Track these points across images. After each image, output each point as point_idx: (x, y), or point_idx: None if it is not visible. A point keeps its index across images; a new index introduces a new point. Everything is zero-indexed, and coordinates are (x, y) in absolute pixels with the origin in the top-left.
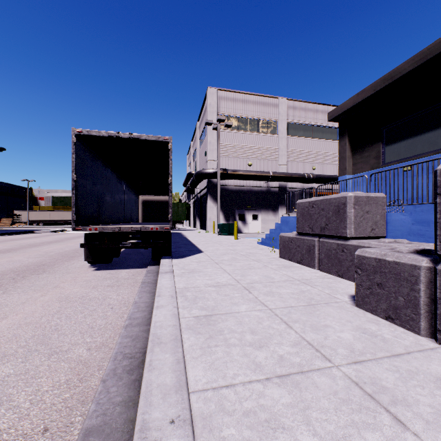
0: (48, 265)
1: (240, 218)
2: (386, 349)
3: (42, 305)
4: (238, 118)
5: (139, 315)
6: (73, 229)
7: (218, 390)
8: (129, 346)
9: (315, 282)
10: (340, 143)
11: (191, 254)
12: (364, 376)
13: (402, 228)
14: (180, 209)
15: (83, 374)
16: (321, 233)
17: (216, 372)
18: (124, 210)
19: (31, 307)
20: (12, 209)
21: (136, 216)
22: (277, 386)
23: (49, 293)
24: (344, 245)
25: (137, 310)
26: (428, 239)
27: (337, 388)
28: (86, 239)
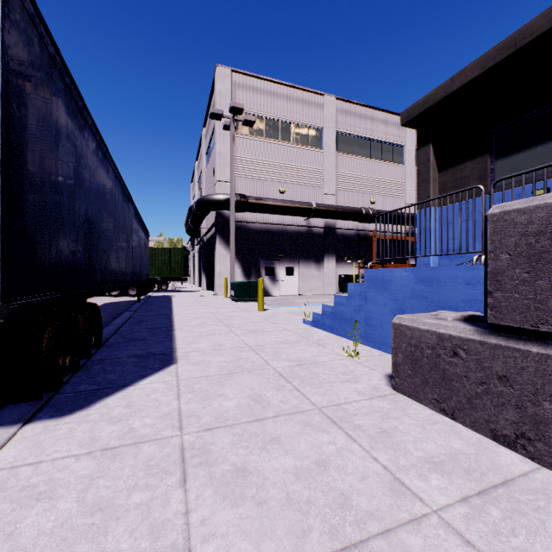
0: None
1: (267, 272)
2: None
3: None
4: (264, 120)
5: None
6: None
7: None
8: None
9: None
10: (420, 159)
11: (132, 379)
12: None
13: None
14: (173, 259)
15: None
16: None
17: None
18: None
19: None
20: None
21: None
22: None
23: None
24: None
25: None
26: None
27: None
28: None
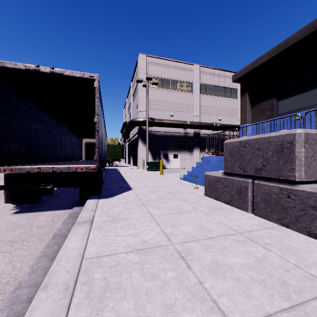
0: None
1: (164, 157)
2: None
3: None
4: (162, 79)
5: None
6: None
7: None
8: None
9: (262, 236)
10: (242, 99)
11: (120, 192)
12: None
13: None
14: (117, 150)
15: None
16: (256, 174)
17: None
18: (65, 150)
19: None
20: None
21: (79, 155)
22: None
23: None
24: (290, 190)
25: (6, 314)
26: None
27: None
28: (6, 180)
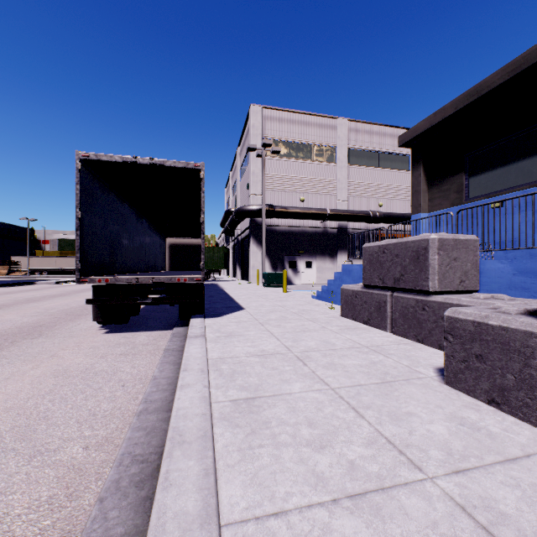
0: (47, 326)
1: (290, 265)
2: (496, 450)
3: (31, 382)
4: (287, 143)
5: (158, 397)
6: (77, 280)
7: (264, 521)
8: (142, 443)
9: (388, 349)
10: (413, 174)
11: (230, 312)
12: (471, 495)
13: (500, 280)
14: (216, 255)
15: (73, 487)
16: (395, 285)
17: (260, 490)
18: (146, 256)
19: (16, 385)
20: (8, 255)
21: (162, 264)
22: (349, 514)
23: (42, 364)
24: (425, 302)
25: (156, 389)
26: (535, 294)
27: (437, 517)
28: (95, 293)
